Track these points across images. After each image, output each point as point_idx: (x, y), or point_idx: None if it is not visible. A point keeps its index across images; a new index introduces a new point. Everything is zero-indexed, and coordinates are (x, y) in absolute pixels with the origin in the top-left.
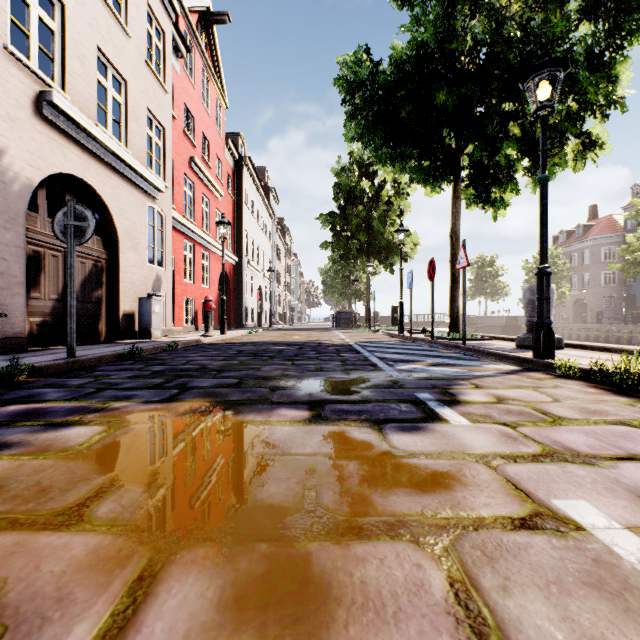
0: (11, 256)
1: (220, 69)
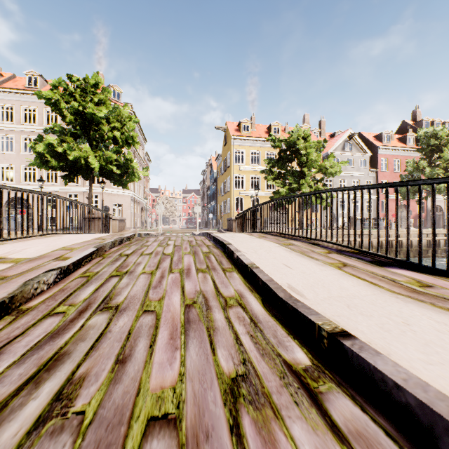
0: (428, 218)
1: None
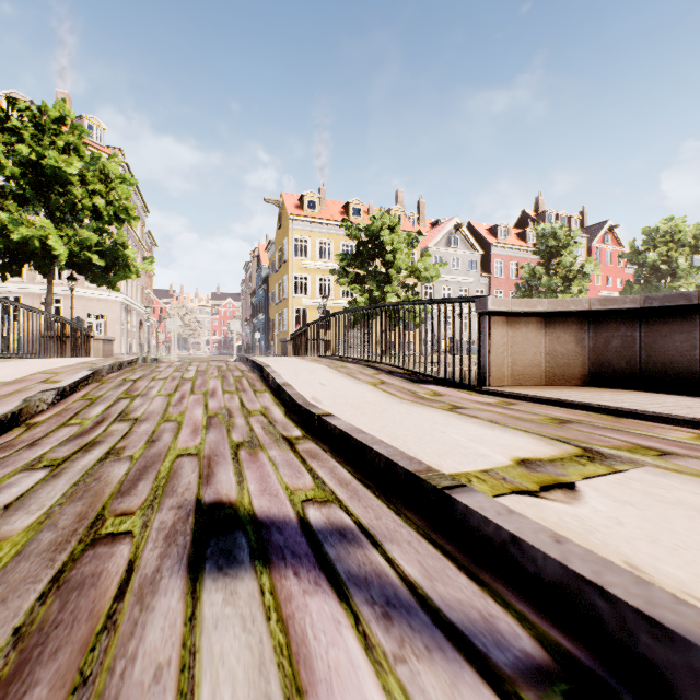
0: None
1: (619, 239)
